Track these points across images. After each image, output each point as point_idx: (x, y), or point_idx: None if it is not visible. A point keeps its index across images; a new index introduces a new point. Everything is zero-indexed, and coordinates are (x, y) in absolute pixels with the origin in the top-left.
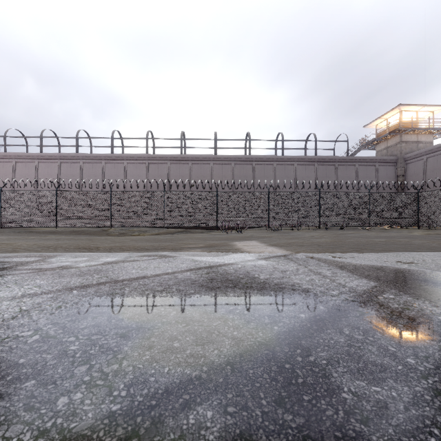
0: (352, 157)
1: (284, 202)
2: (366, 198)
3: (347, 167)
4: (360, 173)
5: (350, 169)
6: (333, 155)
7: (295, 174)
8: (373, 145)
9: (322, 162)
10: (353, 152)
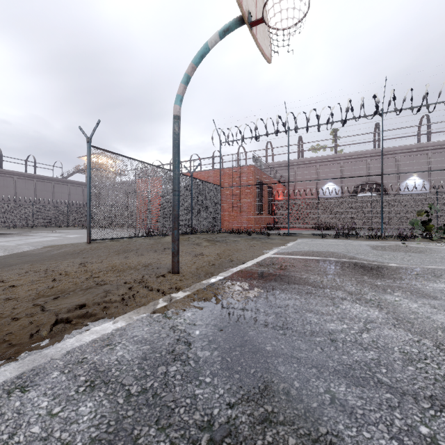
0: (66, 179)
1: (3, 210)
2: (66, 210)
3: (62, 185)
4: (71, 191)
5: (64, 187)
6: (53, 174)
7: (15, 186)
8: (84, 172)
9: (41, 179)
10: (69, 175)
